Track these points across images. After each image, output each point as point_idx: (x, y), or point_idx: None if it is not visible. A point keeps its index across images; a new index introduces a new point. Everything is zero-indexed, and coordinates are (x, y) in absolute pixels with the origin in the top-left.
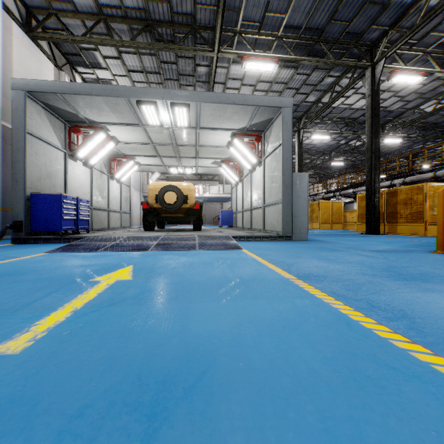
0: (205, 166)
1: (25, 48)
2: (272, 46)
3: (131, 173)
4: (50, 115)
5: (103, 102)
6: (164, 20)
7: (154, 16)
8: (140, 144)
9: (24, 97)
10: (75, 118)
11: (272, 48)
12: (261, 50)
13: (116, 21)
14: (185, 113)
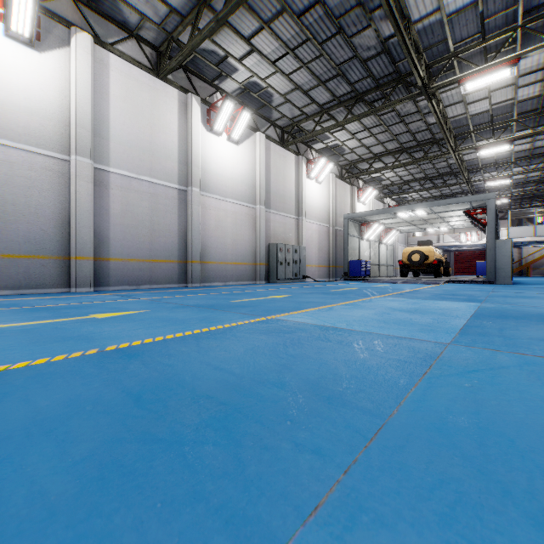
0: (457, 224)
1: (340, 187)
2: (512, 124)
3: (394, 237)
4: (354, 223)
5: (378, 215)
6: (413, 145)
7: (406, 146)
8: (398, 223)
9: (347, 221)
10: (364, 220)
11: (513, 125)
12: (502, 129)
13: (383, 156)
14: (422, 211)
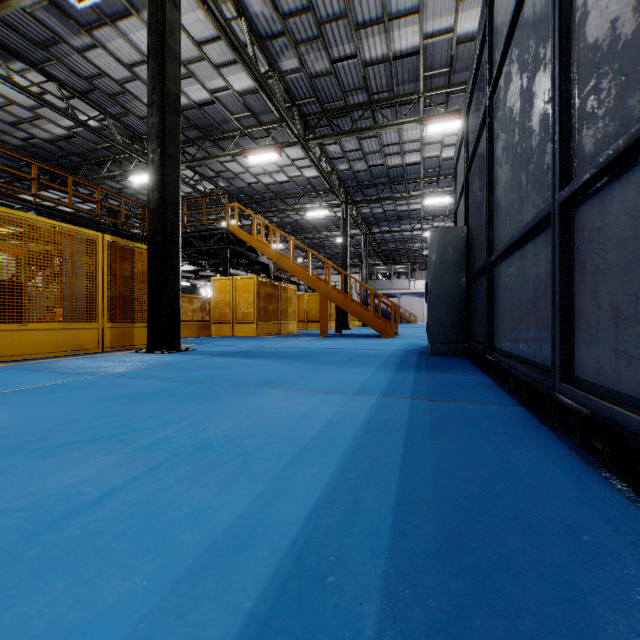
0: None
1: None
2: None
3: None
4: None
5: None
6: None
7: None
8: None
9: None
10: None
11: None
12: None
13: None
14: None
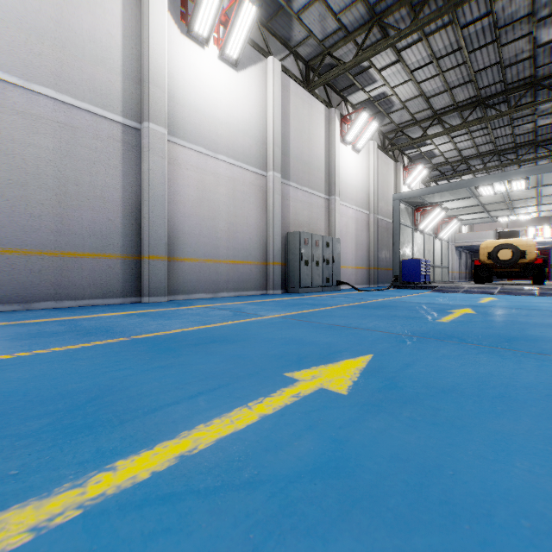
0: (550, 209)
1: (382, 162)
2: None
3: (452, 230)
4: (406, 207)
5: (447, 192)
6: (495, 92)
7: (485, 95)
8: (468, 207)
9: (399, 204)
10: (421, 203)
11: None
12: None
13: (447, 114)
14: (522, 182)
